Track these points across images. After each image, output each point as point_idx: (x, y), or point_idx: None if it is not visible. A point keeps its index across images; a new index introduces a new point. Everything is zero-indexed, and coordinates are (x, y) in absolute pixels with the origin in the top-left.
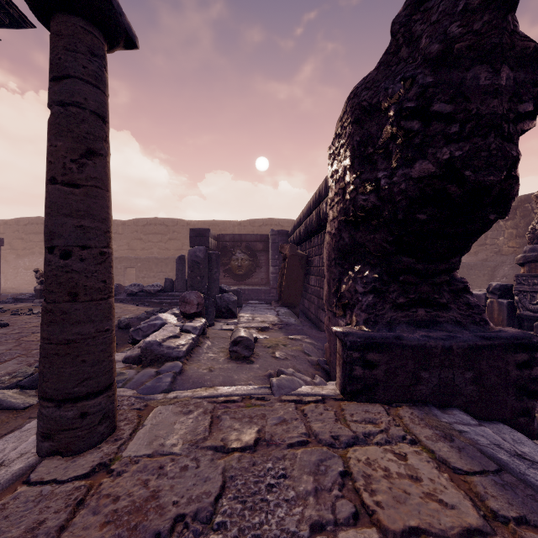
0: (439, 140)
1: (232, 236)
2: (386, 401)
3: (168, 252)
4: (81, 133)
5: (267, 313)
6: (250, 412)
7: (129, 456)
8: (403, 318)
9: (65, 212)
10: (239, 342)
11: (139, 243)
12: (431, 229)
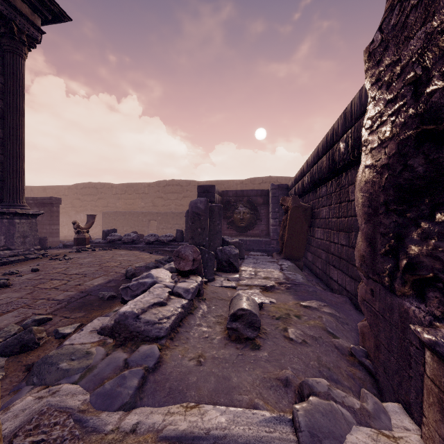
0: None
1: (235, 192)
2: None
3: (182, 208)
4: None
5: (270, 267)
6: None
7: None
8: None
9: None
10: (239, 316)
11: (161, 200)
12: None
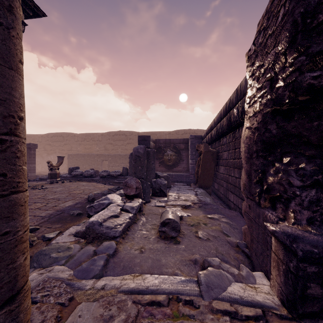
0: None
1: (164, 140)
2: None
3: (127, 151)
4: None
5: (188, 193)
6: None
7: None
8: None
9: None
10: (167, 223)
11: (111, 146)
12: None
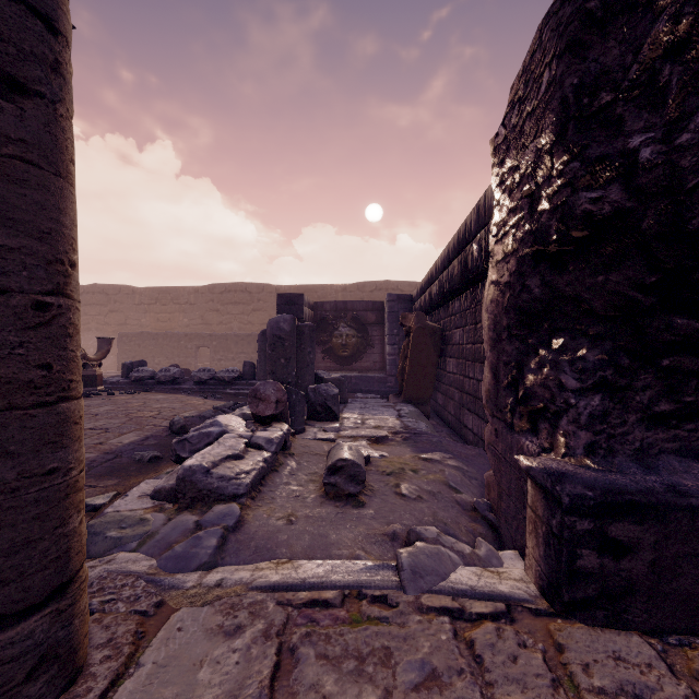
0: None
1: (334, 304)
2: (652, 628)
3: (252, 327)
4: None
5: (384, 414)
6: (358, 639)
7: None
8: (667, 442)
9: None
10: (339, 469)
11: (216, 315)
12: None
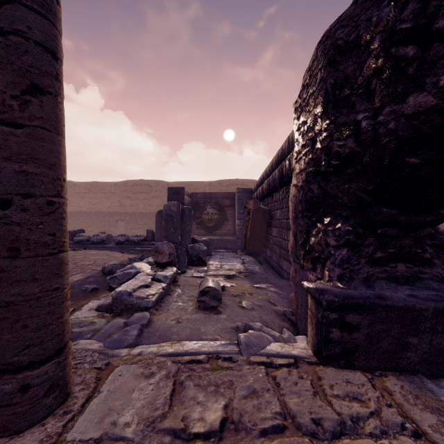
0: (441, 66)
1: (203, 194)
2: (367, 368)
3: (151, 208)
4: (23, 65)
5: (234, 261)
6: (216, 377)
7: (74, 439)
8: (380, 273)
9: (5, 155)
10: (206, 292)
11: (128, 200)
12: (423, 174)
